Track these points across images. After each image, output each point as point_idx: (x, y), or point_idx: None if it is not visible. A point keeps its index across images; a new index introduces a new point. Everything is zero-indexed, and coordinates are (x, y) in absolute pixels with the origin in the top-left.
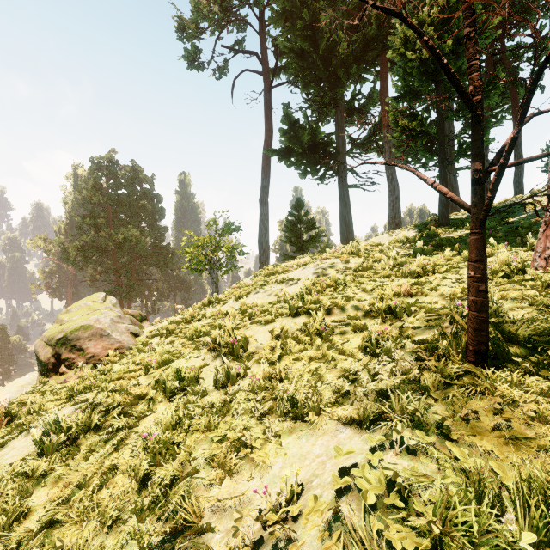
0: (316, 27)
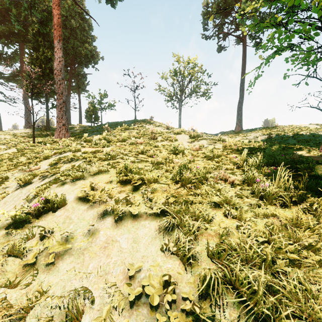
0: None
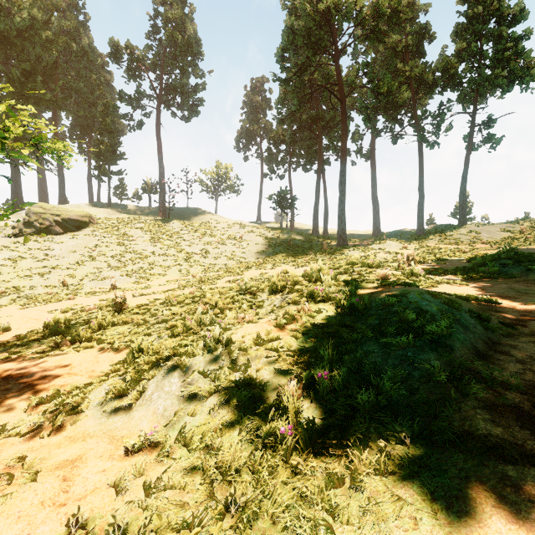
0: (33, 76)
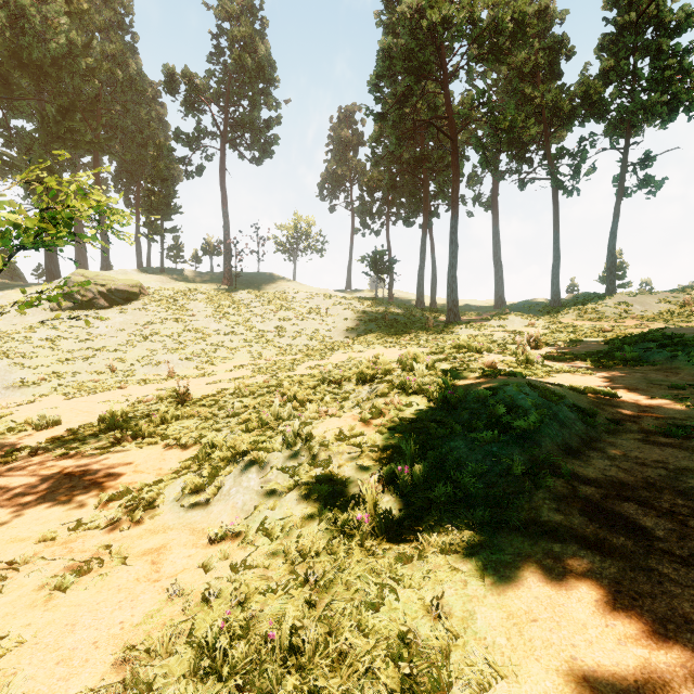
0: (71, 113)
